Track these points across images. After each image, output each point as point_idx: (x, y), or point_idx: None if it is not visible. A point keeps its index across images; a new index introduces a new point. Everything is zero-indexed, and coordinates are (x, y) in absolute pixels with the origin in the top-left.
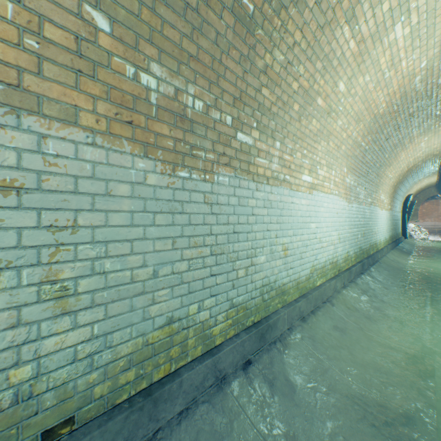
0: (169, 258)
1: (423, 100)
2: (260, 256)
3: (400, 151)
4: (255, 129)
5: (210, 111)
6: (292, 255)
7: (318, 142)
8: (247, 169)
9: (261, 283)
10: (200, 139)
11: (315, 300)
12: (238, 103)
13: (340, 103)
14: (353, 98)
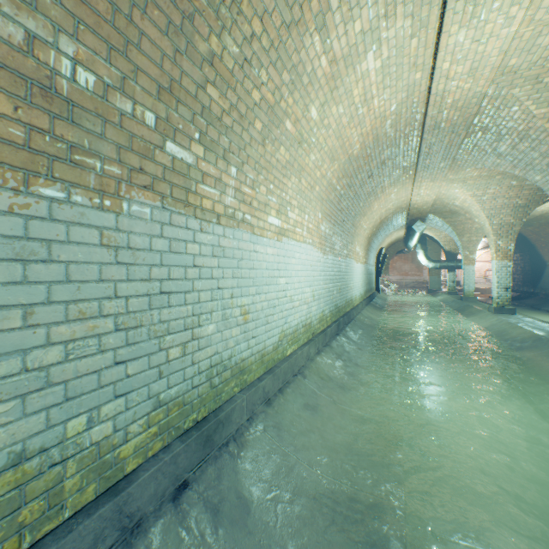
0: (15, 343)
1: (393, 148)
2: (207, 325)
3: (374, 200)
4: (198, 143)
5: (112, 96)
6: (255, 320)
7: (288, 177)
8: (184, 199)
9: (209, 363)
10: (92, 138)
11: (284, 374)
12: (166, 96)
13: (312, 133)
14: (327, 130)
